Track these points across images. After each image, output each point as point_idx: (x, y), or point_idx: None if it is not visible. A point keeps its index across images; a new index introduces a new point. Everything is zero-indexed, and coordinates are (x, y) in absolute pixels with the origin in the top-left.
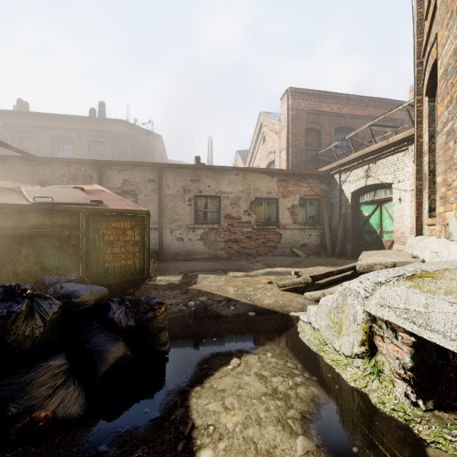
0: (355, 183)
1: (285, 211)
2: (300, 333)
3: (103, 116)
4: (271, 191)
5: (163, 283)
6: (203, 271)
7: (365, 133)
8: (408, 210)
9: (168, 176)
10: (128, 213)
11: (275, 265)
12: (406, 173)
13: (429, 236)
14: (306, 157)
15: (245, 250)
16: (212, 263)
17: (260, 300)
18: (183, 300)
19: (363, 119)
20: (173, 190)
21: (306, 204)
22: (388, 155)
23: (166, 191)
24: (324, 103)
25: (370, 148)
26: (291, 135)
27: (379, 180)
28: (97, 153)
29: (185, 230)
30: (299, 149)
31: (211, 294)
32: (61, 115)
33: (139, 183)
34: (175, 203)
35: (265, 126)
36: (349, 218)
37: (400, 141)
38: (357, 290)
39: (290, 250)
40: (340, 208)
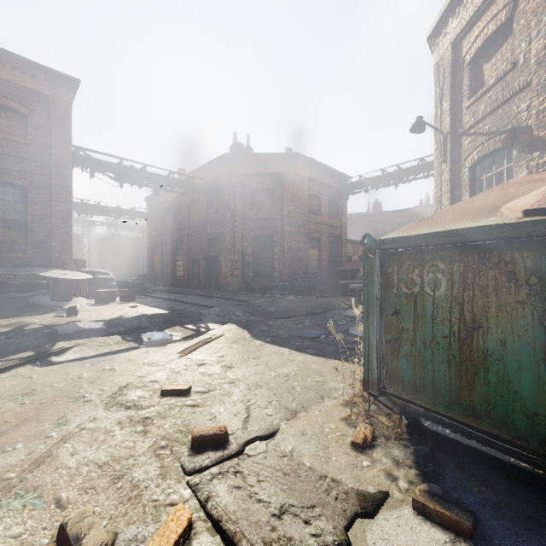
0: None
1: None
2: None
3: (428, 201)
4: None
5: None
6: None
7: None
8: None
9: None
10: None
11: None
12: None
13: None
14: None
15: None
16: None
17: None
18: None
19: None
20: None
21: None
22: None
23: None
24: None
25: None
26: None
27: None
28: None
29: None
30: None
31: None
32: (403, 209)
33: None
34: None
35: None
36: None
37: None
38: None
39: None
40: None
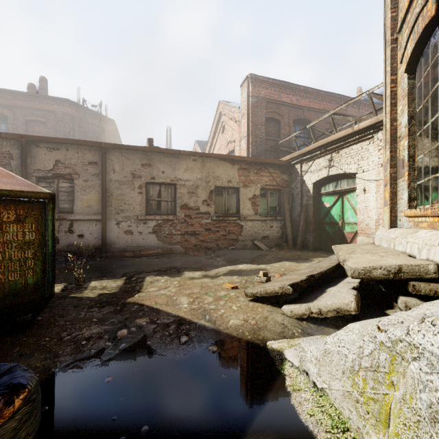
0: (317, 173)
1: (246, 202)
2: (292, 394)
3: (45, 93)
4: (232, 180)
5: (91, 295)
6: (153, 272)
7: (321, 126)
8: (372, 201)
9: (114, 158)
10: (10, 195)
11: (237, 261)
12: (371, 163)
13: (416, 229)
14: (266, 147)
15: (204, 244)
16: (166, 259)
17: (224, 320)
18: (111, 327)
19: (320, 113)
20: (119, 175)
21: (267, 194)
22: (351, 144)
23: (110, 175)
24: (283, 93)
25: (334, 136)
26: (252, 123)
27: (342, 170)
28: (37, 134)
29: (134, 222)
30: (259, 138)
31: (156, 312)
32: None
33: (76, 166)
34: (122, 190)
35: (224, 115)
36: (311, 209)
37: (365, 128)
38: (438, 354)
39: (252, 243)
40: (301, 199)
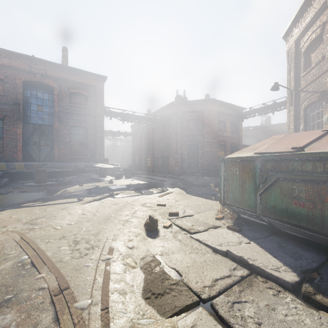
0: None
1: None
2: None
3: None
4: None
5: None
6: None
7: None
8: None
9: None
10: None
11: None
12: None
13: None
14: None
15: None
16: None
17: None
18: None
19: None
20: None
21: None
22: None
23: None
24: None
25: None
26: None
27: None
28: None
29: None
30: None
31: None
32: (285, 123)
33: None
34: None
35: None
36: None
37: None
38: None
39: None
40: None
